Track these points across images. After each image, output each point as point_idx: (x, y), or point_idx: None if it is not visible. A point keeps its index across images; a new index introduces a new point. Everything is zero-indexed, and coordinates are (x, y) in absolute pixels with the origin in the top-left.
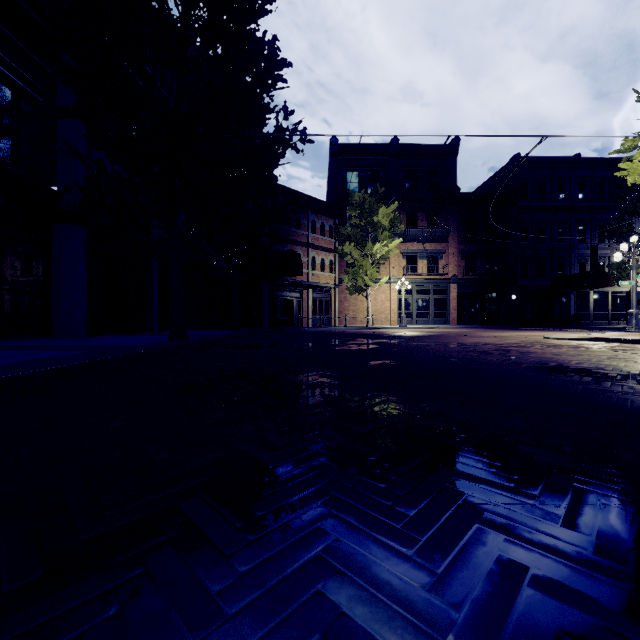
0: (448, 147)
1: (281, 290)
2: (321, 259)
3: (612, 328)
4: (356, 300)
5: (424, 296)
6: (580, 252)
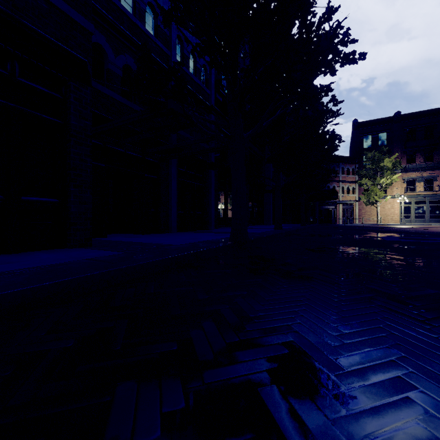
0: None
1: (324, 205)
2: (347, 187)
3: None
4: (370, 208)
5: (421, 205)
6: None
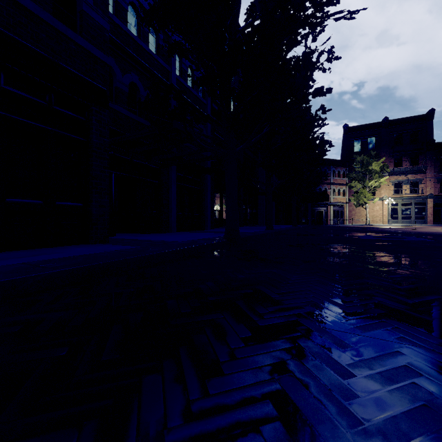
0: (425, 115)
1: (316, 207)
2: (338, 189)
3: None
4: (359, 210)
5: (407, 207)
6: None
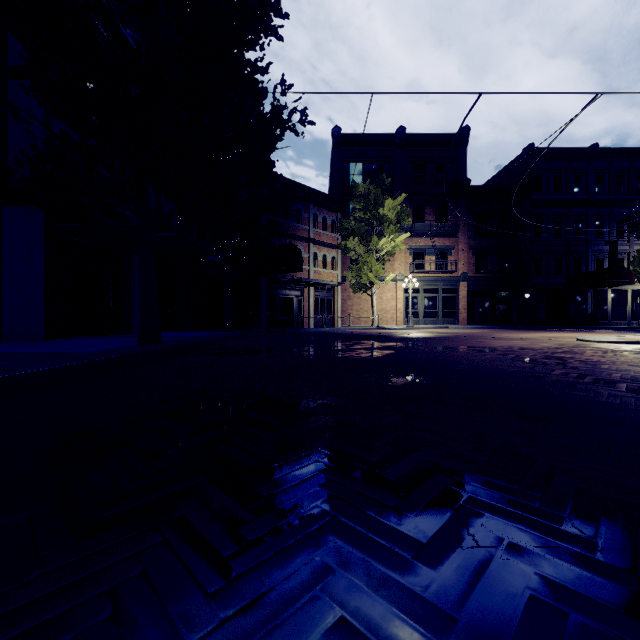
0: (458, 137)
1: (280, 288)
2: (323, 255)
3: (635, 328)
4: (360, 299)
5: (432, 295)
6: (598, 248)
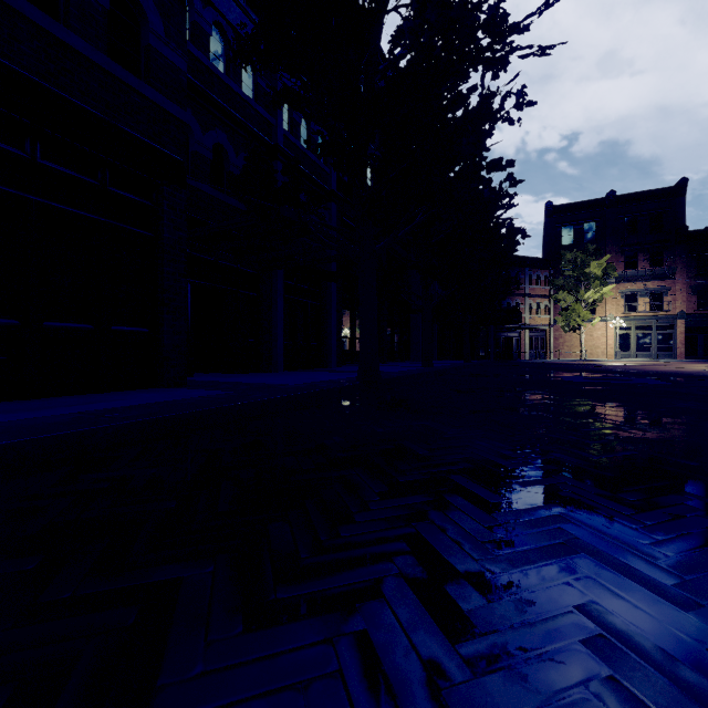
0: (674, 188)
1: (503, 332)
2: (537, 304)
3: None
4: (571, 337)
5: (645, 332)
6: None
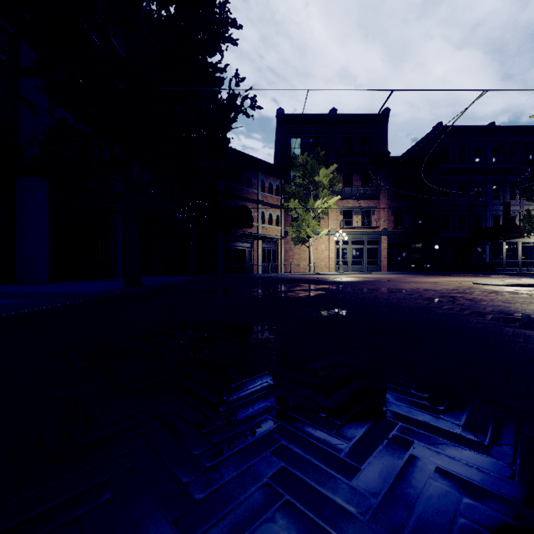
0: (379, 117)
1: (234, 241)
2: (269, 214)
3: (524, 274)
4: (299, 250)
5: (358, 246)
6: (494, 208)
